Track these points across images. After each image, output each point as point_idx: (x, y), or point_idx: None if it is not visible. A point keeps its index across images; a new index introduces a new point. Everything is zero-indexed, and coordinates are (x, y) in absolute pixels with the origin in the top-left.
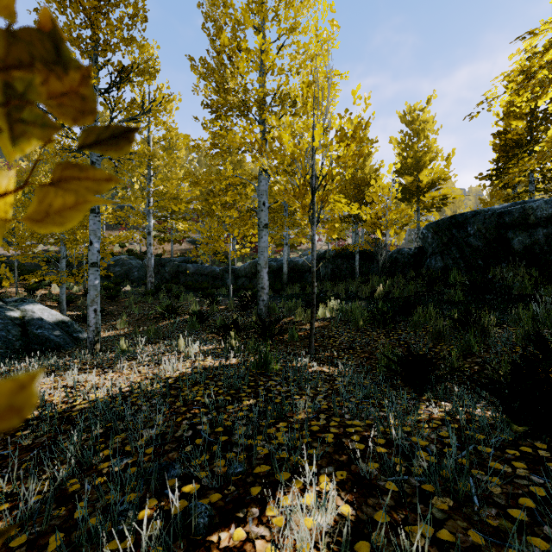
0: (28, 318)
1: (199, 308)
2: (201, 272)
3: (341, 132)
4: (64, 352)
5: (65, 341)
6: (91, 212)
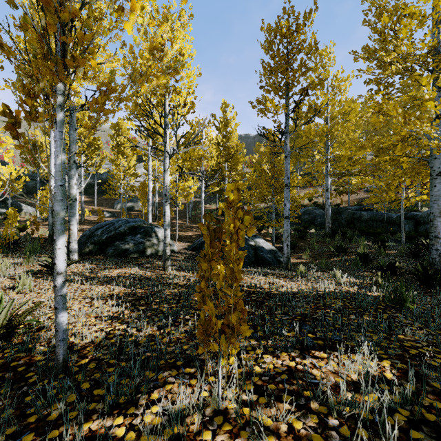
0: (257, 246)
1: (367, 250)
2: (375, 218)
3: None
4: (272, 267)
5: (273, 261)
6: (285, 186)
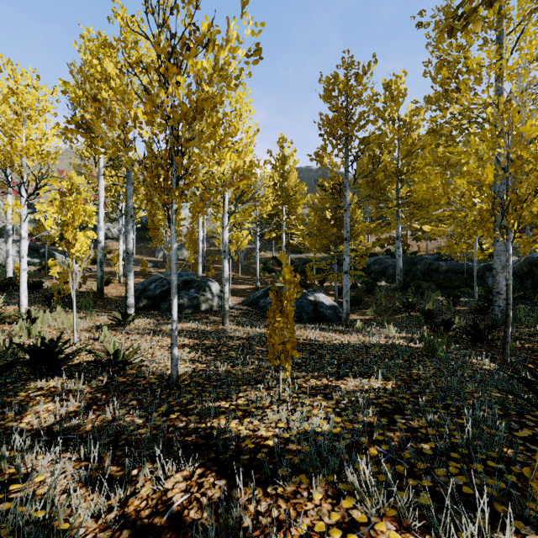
0: (317, 301)
1: (437, 306)
2: (455, 269)
3: (517, 163)
4: (332, 323)
5: (333, 317)
6: (344, 240)
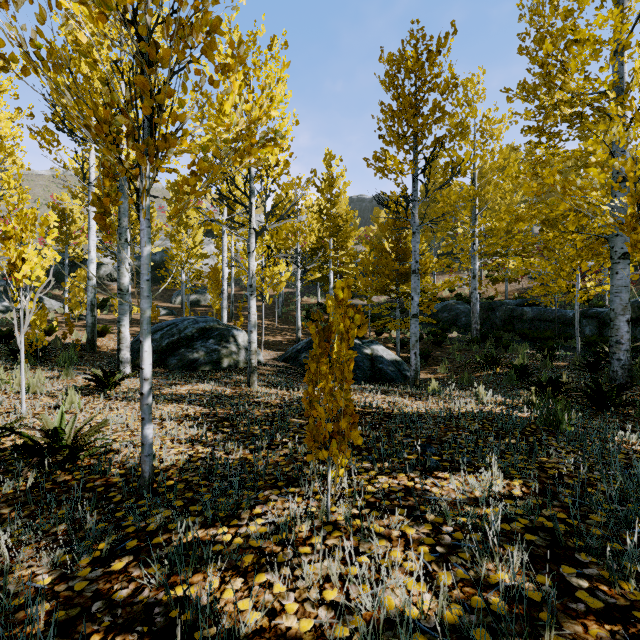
0: (375, 355)
1: (528, 362)
2: (543, 317)
3: None
4: (395, 384)
5: (396, 376)
6: (412, 273)
